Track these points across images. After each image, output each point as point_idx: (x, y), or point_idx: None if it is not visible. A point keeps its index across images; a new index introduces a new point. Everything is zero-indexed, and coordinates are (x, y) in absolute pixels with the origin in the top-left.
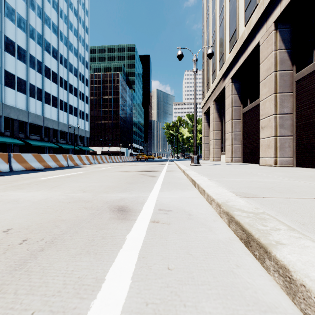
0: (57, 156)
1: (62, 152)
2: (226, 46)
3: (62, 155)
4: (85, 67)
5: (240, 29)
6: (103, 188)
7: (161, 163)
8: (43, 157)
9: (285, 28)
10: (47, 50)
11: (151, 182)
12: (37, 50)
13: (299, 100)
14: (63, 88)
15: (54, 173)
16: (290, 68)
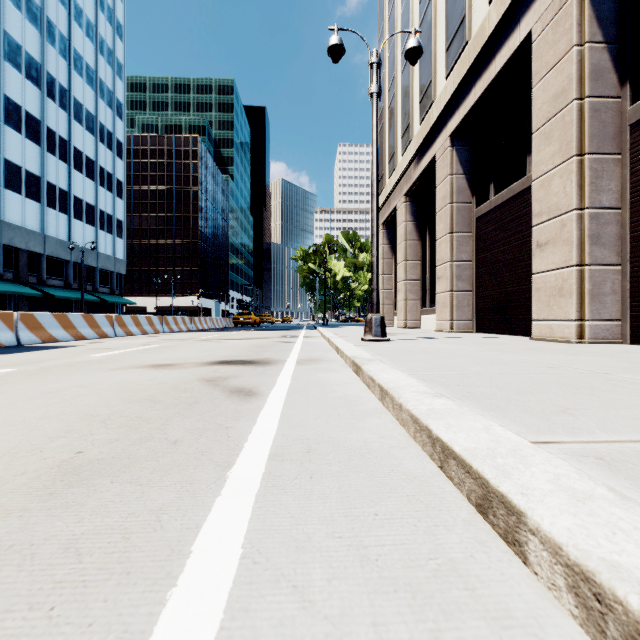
0: None
1: (54, 307)
2: (438, 63)
3: None
4: (115, 114)
5: (475, 15)
6: None
7: (287, 334)
8: None
9: None
10: (13, 60)
11: (210, 452)
12: None
13: None
14: (56, 156)
15: None
16: (616, 92)
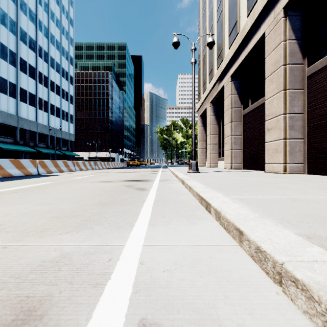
0: (22, 161)
1: (41, 157)
2: (225, 41)
3: (29, 161)
4: (69, 63)
5: (241, 21)
6: (46, 218)
7: (153, 170)
8: (0, 163)
9: (295, 16)
10: (23, 40)
11: (137, 201)
12: (9, 39)
13: (311, 98)
14: (42, 85)
15: (4, 184)
16: (301, 62)
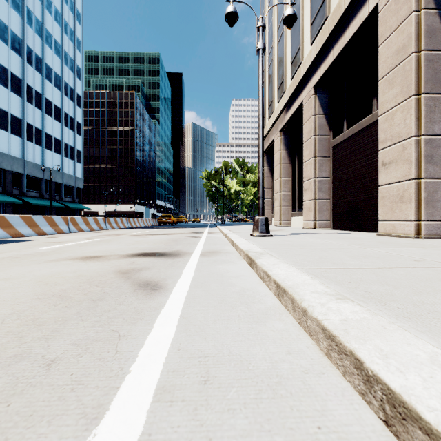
0: None
1: (31, 211)
2: (305, 35)
3: None
4: (75, 76)
5: None
6: None
7: (195, 230)
8: None
9: None
10: (2, 36)
11: (84, 384)
12: None
13: None
14: (33, 105)
15: None
16: None
